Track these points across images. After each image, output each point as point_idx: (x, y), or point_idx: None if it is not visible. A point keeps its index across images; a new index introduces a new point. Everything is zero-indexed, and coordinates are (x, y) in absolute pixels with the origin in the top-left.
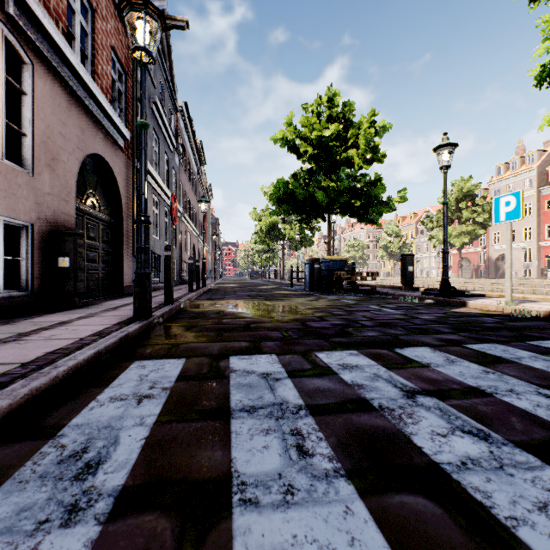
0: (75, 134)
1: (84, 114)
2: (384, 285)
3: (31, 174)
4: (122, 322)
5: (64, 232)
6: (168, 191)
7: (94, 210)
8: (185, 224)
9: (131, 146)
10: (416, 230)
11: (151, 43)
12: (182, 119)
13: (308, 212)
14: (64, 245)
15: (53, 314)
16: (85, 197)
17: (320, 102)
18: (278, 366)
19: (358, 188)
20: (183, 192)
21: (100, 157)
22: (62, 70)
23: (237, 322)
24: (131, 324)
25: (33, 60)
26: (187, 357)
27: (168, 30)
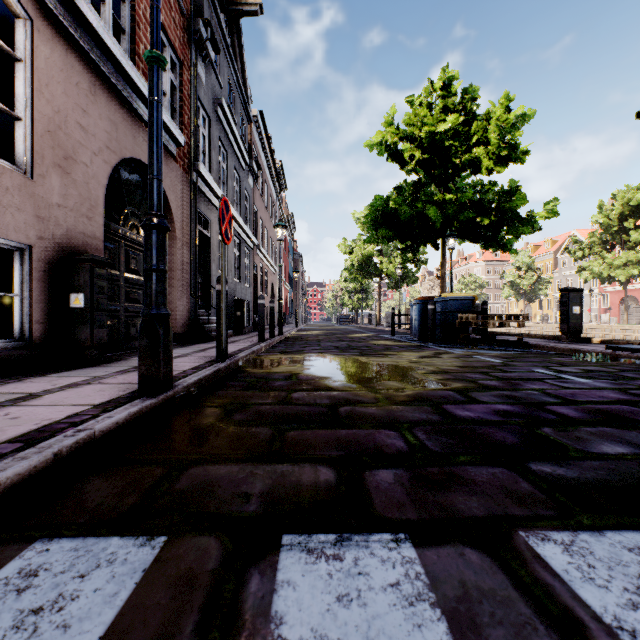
0: (102, 128)
1: (118, 104)
2: (528, 334)
3: (29, 176)
4: (115, 400)
5: (78, 258)
6: (237, 216)
7: (137, 235)
8: (261, 259)
9: (189, 156)
10: (555, 261)
11: (216, 32)
12: (257, 133)
13: (415, 237)
14: (78, 276)
15: (41, 378)
16: (124, 217)
17: (432, 90)
18: (438, 633)
19: (486, 201)
20: (258, 220)
21: (143, 166)
22: (79, 34)
23: (316, 400)
24: (124, 405)
25: (32, 14)
26: (172, 532)
27: (239, 18)
